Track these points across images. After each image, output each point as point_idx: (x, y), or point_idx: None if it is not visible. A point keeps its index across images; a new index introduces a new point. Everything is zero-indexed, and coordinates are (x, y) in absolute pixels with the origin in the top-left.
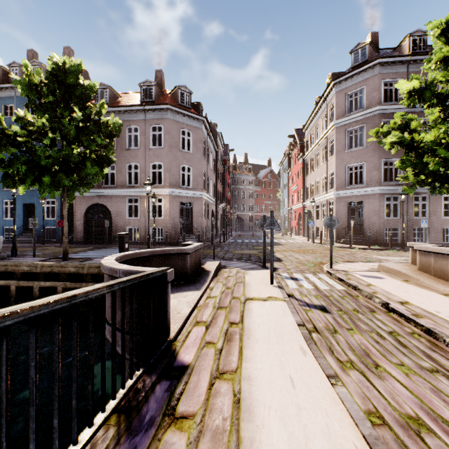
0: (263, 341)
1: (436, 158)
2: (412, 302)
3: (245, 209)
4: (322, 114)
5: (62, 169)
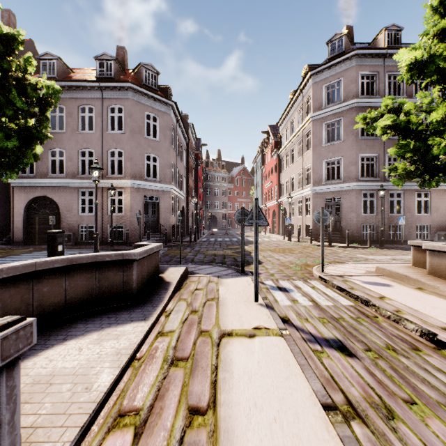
0: None
1: (441, 141)
2: None
3: (218, 207)
4: (298, 108)
5: None
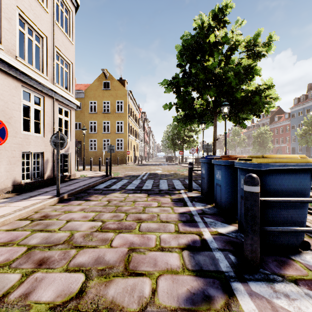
0: None
1: None
2: None
3: None
4: None
5: None
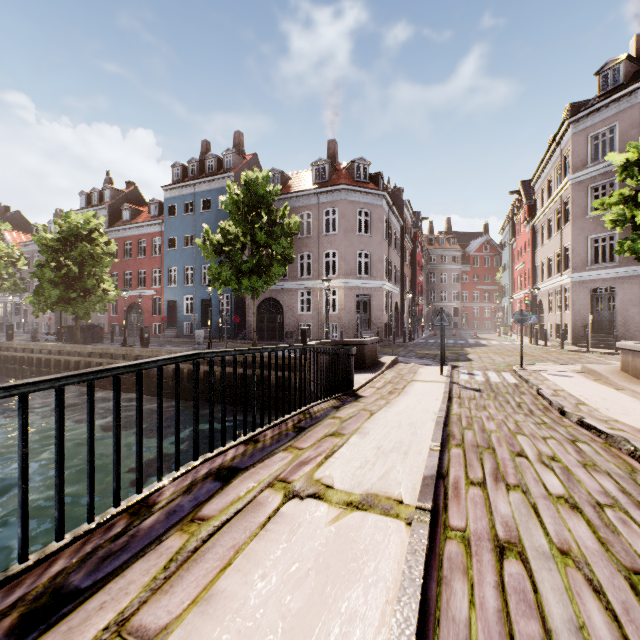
0: (413, 395)
1: None
2: (568, 390)
3: (446, 298)
4: (555, 163)
5: (254, 271)
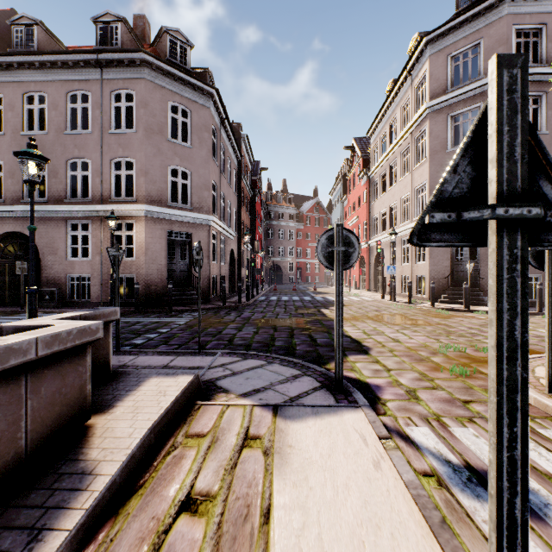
0: None
1: None
2: None
3: (283, 253)
4: (402, 101)
5: None
